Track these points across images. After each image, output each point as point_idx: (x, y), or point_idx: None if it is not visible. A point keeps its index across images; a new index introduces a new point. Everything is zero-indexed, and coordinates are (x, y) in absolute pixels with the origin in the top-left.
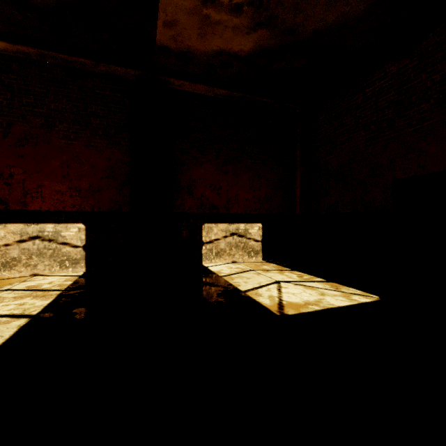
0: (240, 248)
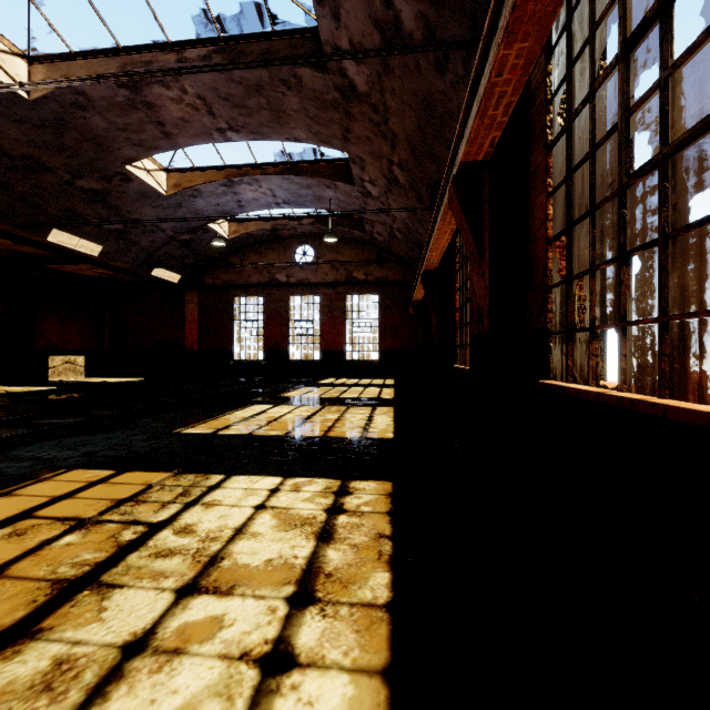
0: (72, 371)
